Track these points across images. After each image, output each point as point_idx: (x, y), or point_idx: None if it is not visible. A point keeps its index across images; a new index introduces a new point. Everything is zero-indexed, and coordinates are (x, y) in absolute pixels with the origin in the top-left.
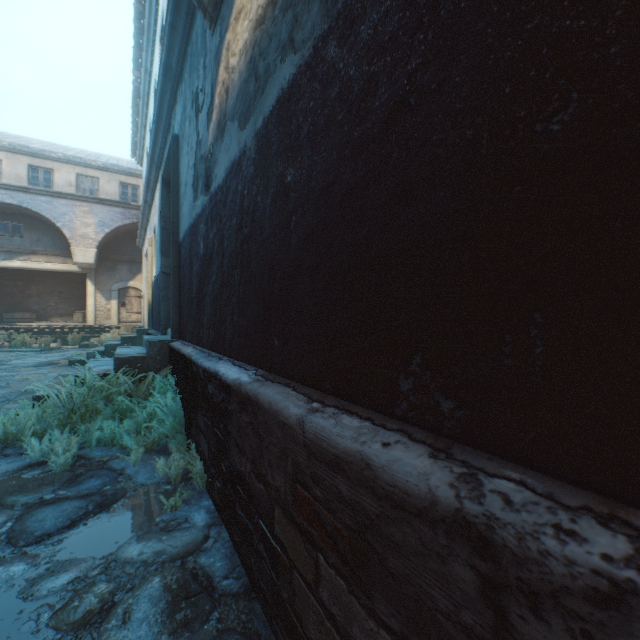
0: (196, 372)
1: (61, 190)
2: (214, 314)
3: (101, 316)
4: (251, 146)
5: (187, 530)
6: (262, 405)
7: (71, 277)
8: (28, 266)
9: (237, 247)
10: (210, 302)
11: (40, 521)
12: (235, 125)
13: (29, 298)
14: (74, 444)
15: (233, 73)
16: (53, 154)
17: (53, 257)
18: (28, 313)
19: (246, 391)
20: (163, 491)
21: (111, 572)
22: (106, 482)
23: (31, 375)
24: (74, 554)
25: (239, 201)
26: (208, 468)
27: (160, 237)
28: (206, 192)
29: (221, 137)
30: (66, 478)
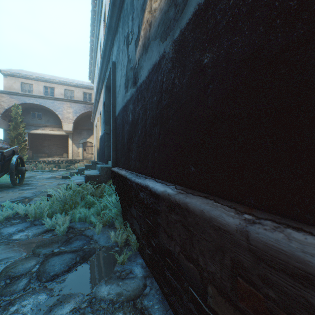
0: (130, 184)
1: (57, 97)
2: (139, 153)
3: (75, 155)
4: (169, 50)
5: (132, 279)
6: (192, 211)
7: (62, 137)
8: (44, 132)
9: (157, 113)
10: (136, 146)
11: (52, 266)
12: (155, 42)
13: (44, 147)
14: (67, 220)
15: (155, 12)
16: (54, 80)
17: (54, 128)
18: (44, 154)
19: (175, 200)
20: (115, 251)
21: (93, 306)
22: (84, 243)
23: (45, 183)
24: (71, 290)
25: (159, 86)
26: (140, 240)
27: (103, 116)
28: (134, 86)
29: (145, 52)
30: (64, 239)
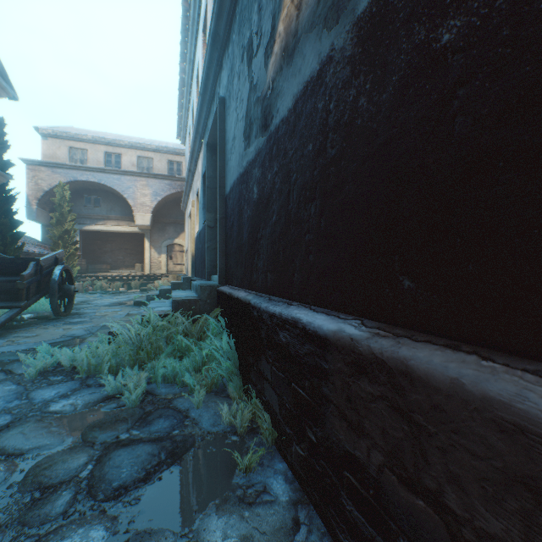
0: (257, 317)
1: (127, 169)
2: (274, 256)
3: (154, 267)
4: (344, 44)
5: (270, 506)
6: (423, 378)
7: (133, 237)
8: (104, 229)
9: (315, 175)
10: (268, 245)
11: (117, 467)
12: (311, 37)
13: (105, 253)
14: (143, 380)
15: None
16: (121, 142)
17: (121, 221)
18: (104, 265)
19: (369, 350)
20: (230, 443)
21: None
22: (174, 425)
23: (107, 312)
24: (152, 523)
25: (319, 121)
26: (279, 424)
27: (203, 197)
28: (263, 133)
29: (288, 62)
30: (137, 416)
